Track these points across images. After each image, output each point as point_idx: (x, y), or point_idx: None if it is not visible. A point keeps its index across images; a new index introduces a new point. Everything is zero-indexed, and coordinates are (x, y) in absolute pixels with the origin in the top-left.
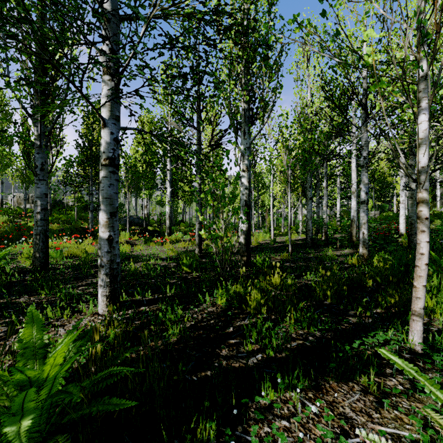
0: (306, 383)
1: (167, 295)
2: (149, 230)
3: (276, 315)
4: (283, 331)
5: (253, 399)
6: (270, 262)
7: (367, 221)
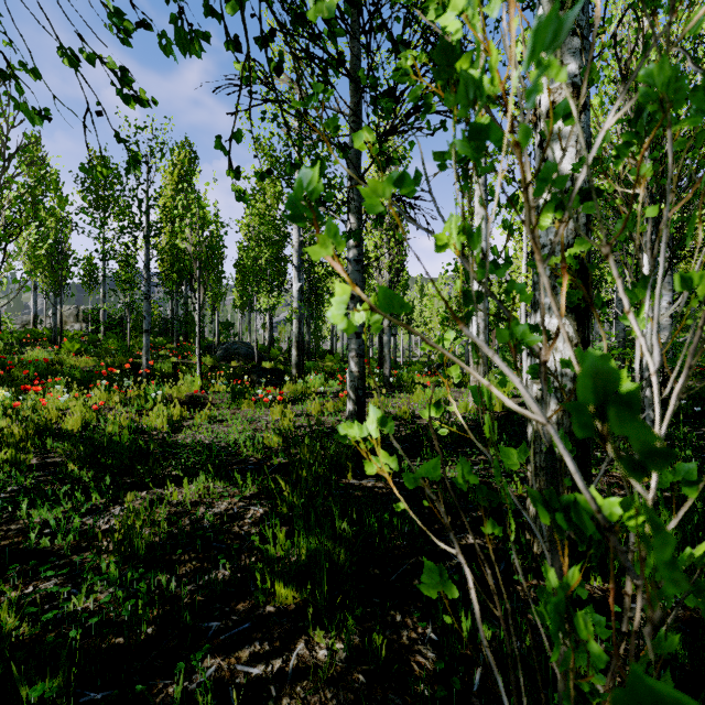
0: None
1: None
2: (262, 369)
3: None
4: None
5: None
6: None
7: None
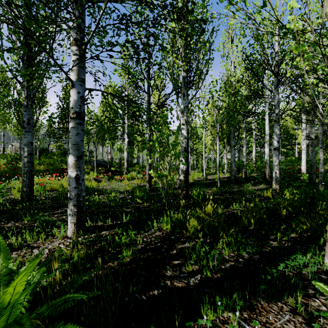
0: (241, 303)
1: (123, 222)
2: (111, 170)
3: (211, 240)
4: (218, 254)
5: (195, 319)
6: (204, 195)
7: (278, 163)
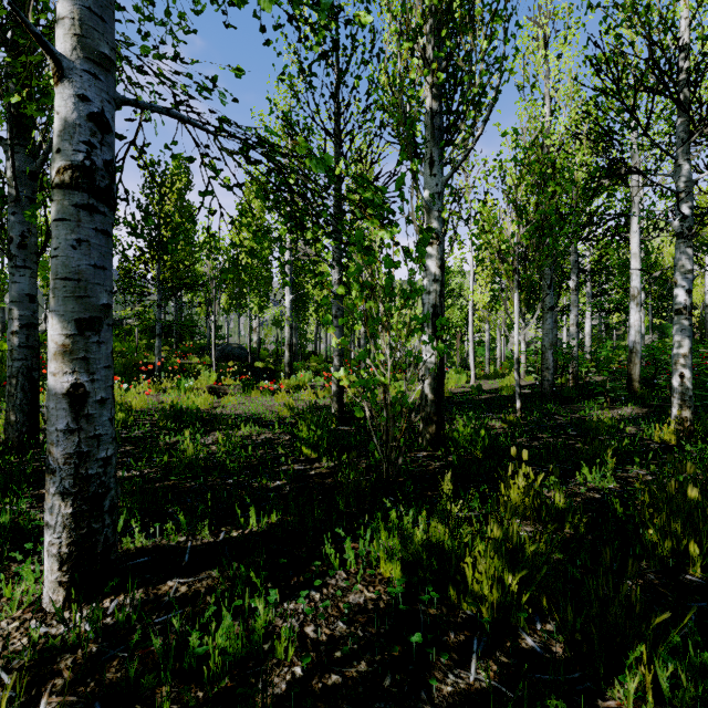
0: None
1: (249, 533)
2: (256, 368)
3: (573, 654)
4: None
5: None
6: (489, 438)
7: (690, 350)
